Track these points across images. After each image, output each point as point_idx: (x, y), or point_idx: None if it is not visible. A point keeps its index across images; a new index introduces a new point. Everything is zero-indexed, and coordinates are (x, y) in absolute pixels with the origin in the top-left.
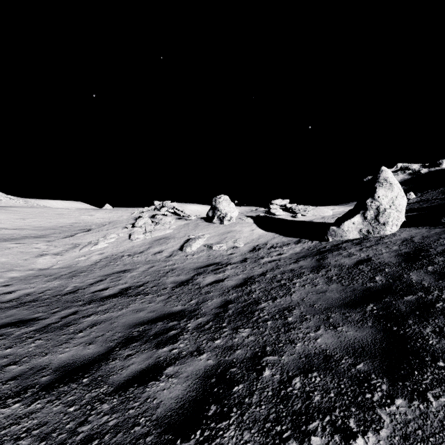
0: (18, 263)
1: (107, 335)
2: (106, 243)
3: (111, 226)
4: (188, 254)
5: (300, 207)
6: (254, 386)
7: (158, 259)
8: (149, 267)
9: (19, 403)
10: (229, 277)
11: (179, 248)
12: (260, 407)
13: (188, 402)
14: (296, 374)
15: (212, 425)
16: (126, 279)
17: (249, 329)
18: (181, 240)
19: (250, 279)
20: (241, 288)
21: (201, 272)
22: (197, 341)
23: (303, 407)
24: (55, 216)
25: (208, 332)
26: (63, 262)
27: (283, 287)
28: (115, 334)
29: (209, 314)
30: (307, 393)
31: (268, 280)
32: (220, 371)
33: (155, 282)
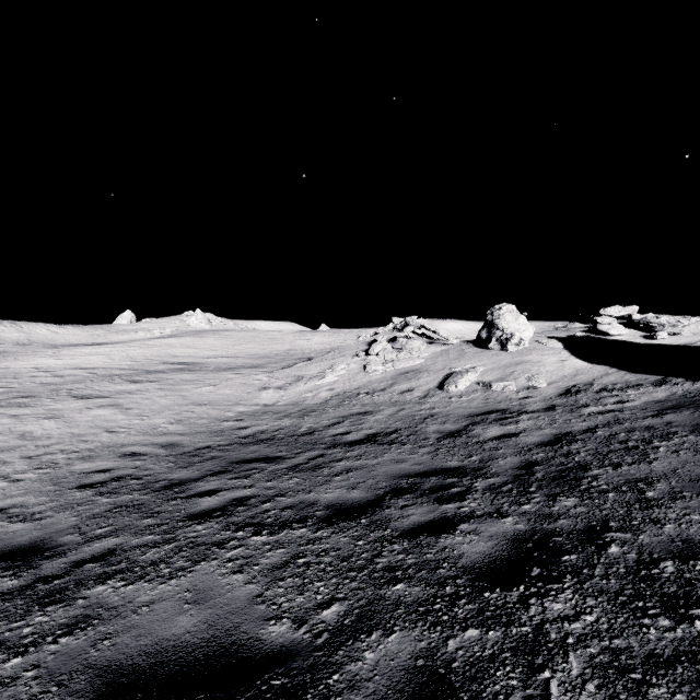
0: (242, 397)
1: (369, 482)
2: (335, 375)
3: (337, 354)
4: (451, 394)
5: (663, 319)
6: (594, 560)
7: (408, 400)
8: (398, 410)
9: (305, 529)
10: (527, 430)
11: (437, 386)
12: (607, 580)
13: (500, 560)
14: (666, 557)
15: (539, 585)
16: (371, 424)
17: (576, 499)
18: (438, 374)
19: (566, 436)
20: (552, 448)
21: (477, 421)
22: (495, 503)
23: (680, 591)
24: (268, 341)
25: (509, 494)
26: (288, 398)
27: (632, 451)
28: (378, 483)
29: (504, 475)
30: (687, 579)
31: (601, 440)
32: (538, 538)
33: (411, 430)
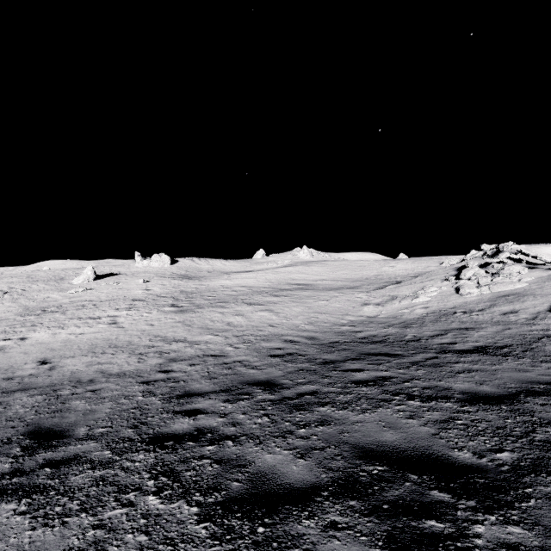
0: (349, 310)
1: (496, 382)
2: (427, 296)
3: (425, 278)
4: None
5: None
6: None
7: (513, 321)
8: (503, 328)
9: (450, 403)
10: None
11: (549, 309)
12: None
13: None
14: None
15: None
16: (475, 338)
17: None
18: (548, 298)
19: None
20: None
21: None
22: None
23: None
24: (358, 268)
25: None
26: (386, 312)
27: None
28: (506, 383)
29: None
30: None
31: None
32: None
33: (524, 347)
